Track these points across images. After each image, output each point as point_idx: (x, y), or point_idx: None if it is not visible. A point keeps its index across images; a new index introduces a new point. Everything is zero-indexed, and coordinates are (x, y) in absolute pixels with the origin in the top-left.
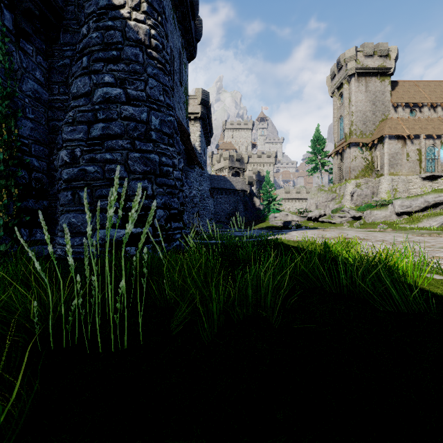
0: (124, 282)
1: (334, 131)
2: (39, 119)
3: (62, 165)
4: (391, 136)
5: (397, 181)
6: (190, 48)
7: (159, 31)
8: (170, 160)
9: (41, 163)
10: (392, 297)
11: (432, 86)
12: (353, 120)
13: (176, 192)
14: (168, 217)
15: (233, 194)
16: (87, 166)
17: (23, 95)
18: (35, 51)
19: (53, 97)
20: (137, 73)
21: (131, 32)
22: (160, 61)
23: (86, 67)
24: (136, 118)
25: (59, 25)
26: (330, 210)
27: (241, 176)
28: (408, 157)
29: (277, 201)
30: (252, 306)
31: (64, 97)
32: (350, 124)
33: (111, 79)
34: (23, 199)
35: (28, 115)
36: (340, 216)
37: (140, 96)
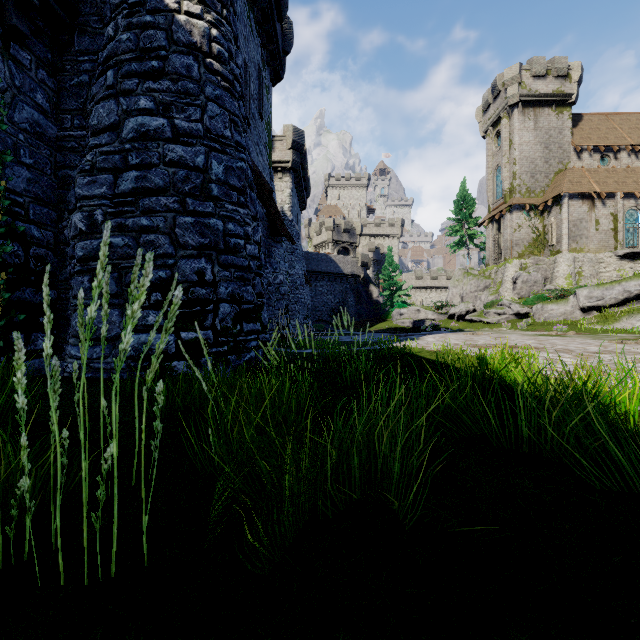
0: (111, 447)
1: (488, 188)
2: (42, 166)
3: (76, 236)
4: (572, 195)
5: (582, 260)
6: (275, 63)
7: (224, 31)
8: (241, 228)
9: (45, 232)
10: (612, 461)
11: (634, 121)
12: (516, 172)
13: (250, 276)
14: (238, 315)
15: (340, 280)
16: (113, 237)
17: (16, 128)
18: (35, 62)
19: (64, 132)
20: (190, 95)
21: (181, 31)
22: (226, 78)
23: (112, 86)
24: (187, 162)
25: (72, 23)
26: (482, 304)
27: (351, 255)
28: (597, 225)
29: (404, 290)
30: (362, 482)
31: (79, 132)
32: (512, 178)
33: (150, 103)
34: (15, 288)
35: (23, 160)
36: (497, 312)
37: (194, 130)
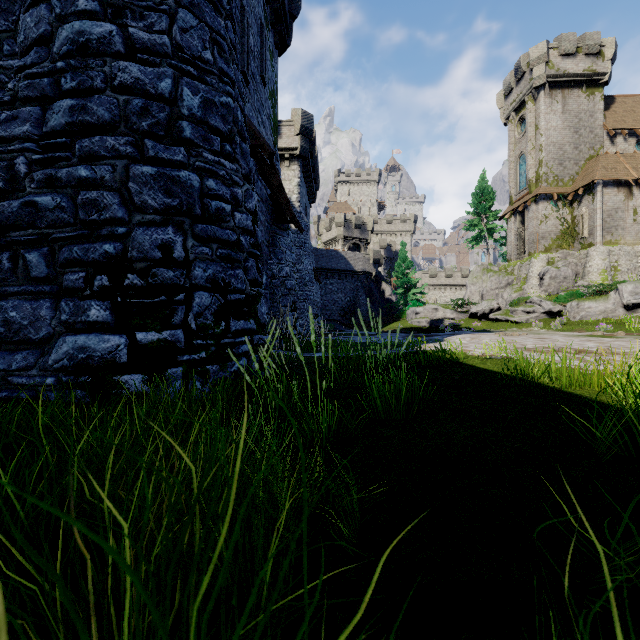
0: None
1: (510, 178)
2: None
3: None
4: (607, 182)
5: (618, 253)
6: (281, 26)
7: None
8: (227, 187)
9: None
10: None
11: None
12: (542, 159)
13: (240, 256)
14: (222, 309)
15: (351, 277)
16: (39, 195)
17: None
18: None
19: None
20: None
21: None
22: None
23: None
24: (146, 88)
25: None
26: (504, 302)
27: (362, 251)
28: (635, 215)
29: (419, 288)
30: None
31: (10, 62)
32: (537, 166)
33: (93, 3)
34: None
35: None
36: (525, 310)
37: (157, 44)
